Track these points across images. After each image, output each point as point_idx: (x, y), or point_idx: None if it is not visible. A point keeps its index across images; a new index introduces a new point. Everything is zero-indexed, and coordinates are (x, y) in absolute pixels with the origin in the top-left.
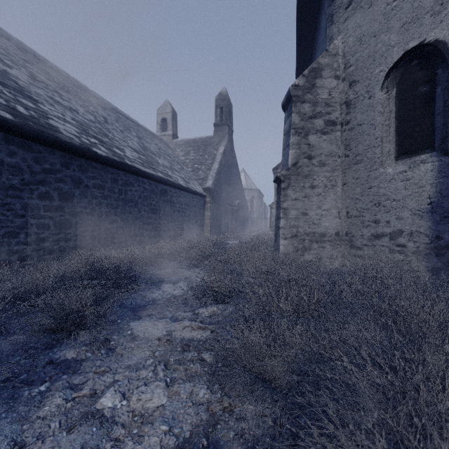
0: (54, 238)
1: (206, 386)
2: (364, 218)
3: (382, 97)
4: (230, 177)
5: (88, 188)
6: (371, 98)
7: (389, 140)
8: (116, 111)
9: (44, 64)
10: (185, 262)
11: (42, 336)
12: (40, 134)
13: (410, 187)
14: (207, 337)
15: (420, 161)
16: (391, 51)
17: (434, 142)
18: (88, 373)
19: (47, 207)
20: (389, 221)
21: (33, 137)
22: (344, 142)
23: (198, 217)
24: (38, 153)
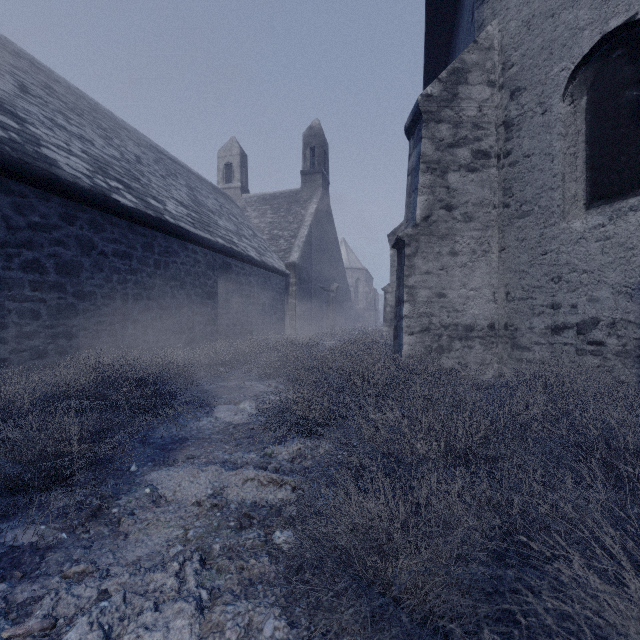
0: (48, 333)
1: (279, 610)
2: (534, 301)
3: (563, 110)
4: (325, 250)
5: (105, 256)
6: (546, 113)
7: (576, 178)
8: (157, 150)
9: (46, 76)
10: (256, 371)
11: None
12: (22, 166)
13: (612, 250)
14: (285, 498)
15: (629, 208)
16: (580, 37)
17: None
18: (51, 577)
19: (36, 283)
20: (575, 305)
21: (10, 170)
22: (502, 184)
23: (277, 306)
24: (21, 198)
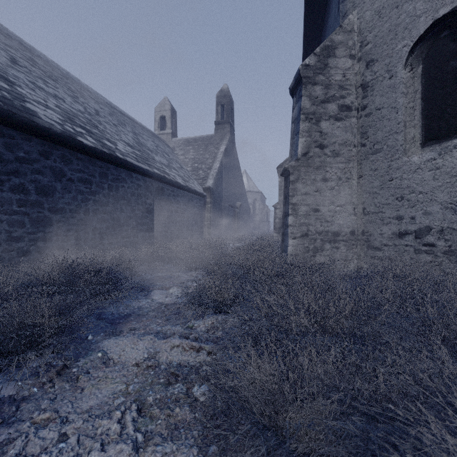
0: (30, 238)
1: (197, 450)
2: (384, 214)
3: (405, 76)
4: (232, 178)
5: (72, 182)
6: (392, 78)
7: (414, 125)
8: (111, 106)
9: (31, 53)
10: (181, 265)
11: None
12: (11, 116)
13: (441, 177)
14: (202, 360)
15: (453, 146)
16: (417, 22)
17: None
18: (23, 423)
19: (21, 201)
20: (414, 217)
21: (2, 118)
22: (360, 129)
23: (197, 218)
24: (10, 139)
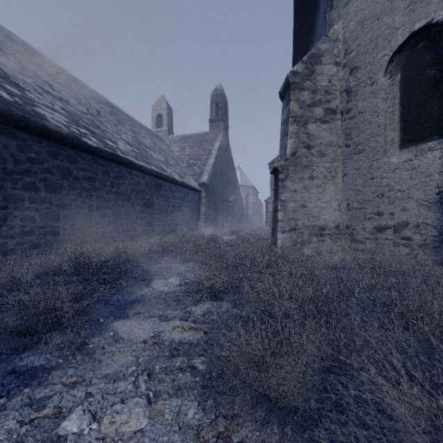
0: (40, 232)
1: (197, 403)
2: (366, 210)
3: (385, 82)
4: (225, 173)
5: (78, 180)
6: (373, 84)
7: (393, 128)
8: (111, 105)
9: (36, 56)
10: (179, 257)
11: (9, 339)
12: (24, 120)
13: (417, 176)
14: (200, 339)
15: (427, 149)
16: (396, 34)
17: (442, 127)
18: (55, 385)
19: (32, 198)
20: (393, 213)
21: (16, 123)
22: (345, 131)
23: (193, 212)
24: (23, 142)
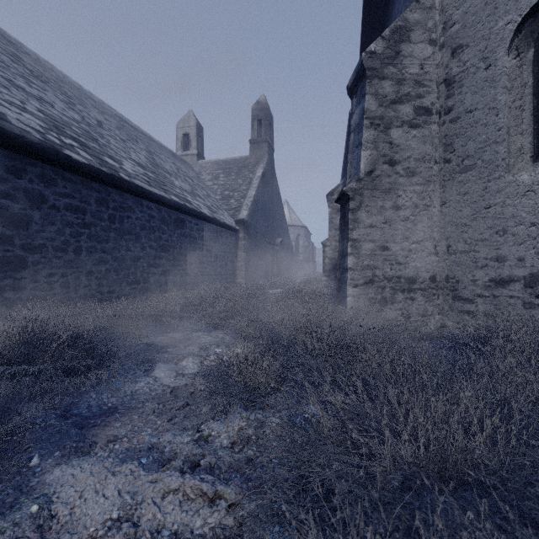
0: None
1: None
2: (477, 254)
3: (508, 64)
4: (270, 209)
5: (57, 210)
6: (490, 68)
7: (522, 131)
8: (121, 119)
9: (16, 49)
10: (203, 322)
11: None
12: None
13: None
14: (217, 524)
15: None
16: None
17: None
18: None
19: None
20: (522, 258)
21: None
22: (443, 140)
23: (228, 258)
24: None
